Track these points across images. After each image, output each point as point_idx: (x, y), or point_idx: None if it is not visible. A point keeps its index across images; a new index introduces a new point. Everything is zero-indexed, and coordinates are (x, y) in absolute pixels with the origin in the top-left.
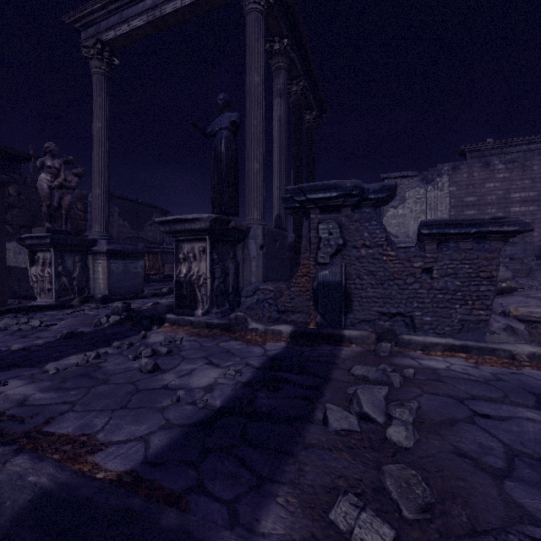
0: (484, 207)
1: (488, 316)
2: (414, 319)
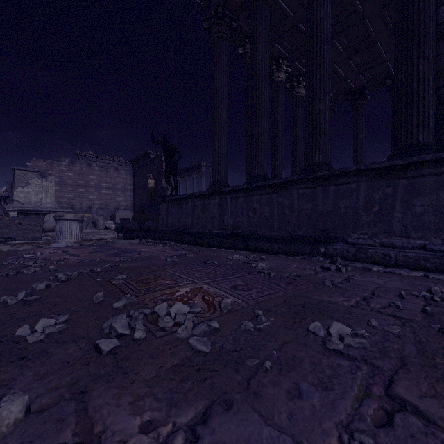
0: (89, 188)
1: (40, 236)
2: (16, 239)
